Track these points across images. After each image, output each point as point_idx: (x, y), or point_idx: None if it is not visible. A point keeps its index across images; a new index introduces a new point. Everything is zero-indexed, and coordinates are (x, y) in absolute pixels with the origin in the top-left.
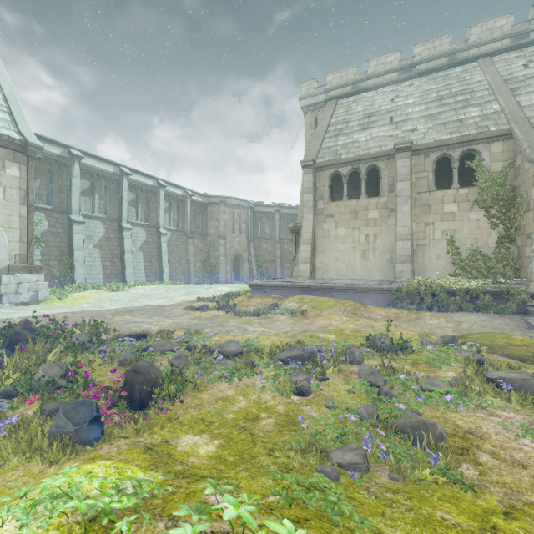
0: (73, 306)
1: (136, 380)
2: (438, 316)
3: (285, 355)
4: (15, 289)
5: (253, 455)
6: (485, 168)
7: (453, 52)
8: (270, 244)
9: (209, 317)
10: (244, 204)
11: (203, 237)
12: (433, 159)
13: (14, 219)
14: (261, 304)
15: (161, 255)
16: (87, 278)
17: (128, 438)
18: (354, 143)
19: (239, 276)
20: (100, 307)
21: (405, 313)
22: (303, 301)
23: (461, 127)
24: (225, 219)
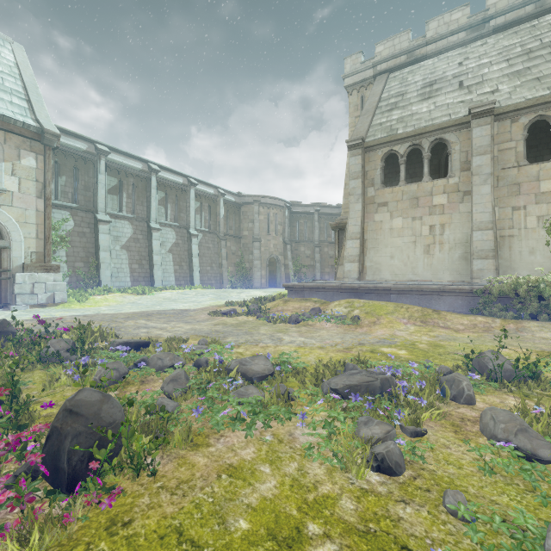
0: (90, 309)
1: (67, 430)
2: None
3: (342, 381)
4: (30, 289)
5: None
6: None
7: None
8: (309, 247)
9: (236, 323)
10: (280, 203)
11: (236, 239)
12: (524, 124)
13: (30, 213)
14: (300, 308)
15: (191, 258)
16: (113, 281)
17: None
18: (413, 116)
19: (275, 282)
20: (118, 310)
21: (499, 322)
22: (353, 305)
23: None
24: (260, 220)
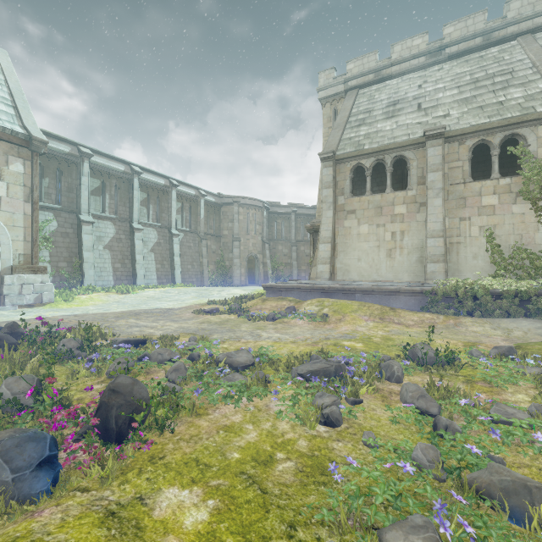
0: (78, 309)
1: (113, 403)
2: (481, 322)
3: (306, 368)
4: (18, 290)
5: (263, 536)
6: (531, 154)
7: (488, 31)
8: (286, 246)
9: (220, 321)
10: (258, 204)
11: (216, 238)
12: (469, 147)
13: (18, 217)
14: (277, 307)
15: (173, 257)
16: (97, 280)
17: (88, 491)
18: (378, 133)
19: (254, 279)
20: (106, 310)
21: (442, 318)
22: (323, 304)
23: (502, 109)
24: (239, 220)
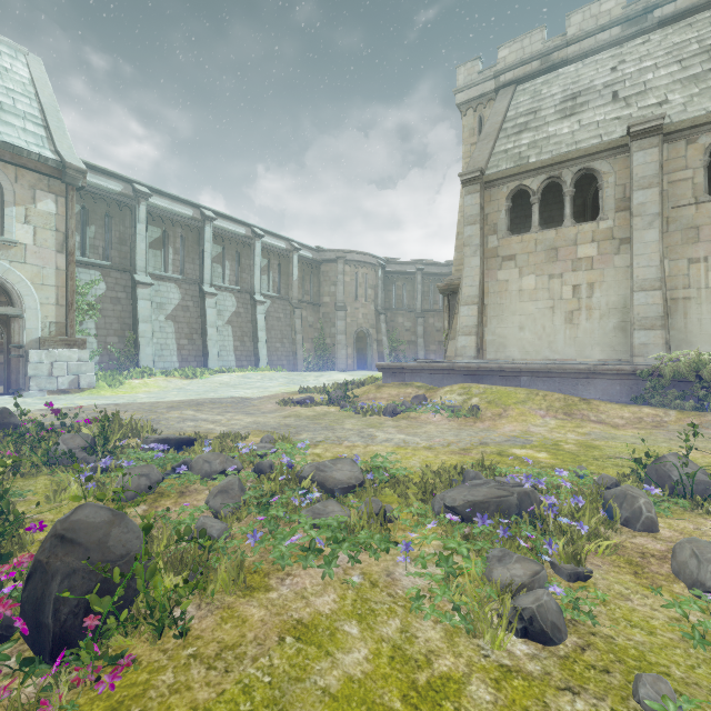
0: (124, 396)
1: (56, 566)
2: None
3: (462, 496)
4: (48, 370)
5: None
6: None
7: None
8: (409, 318)
9: (313, 415)
10: (371, 260)
11: (314, 308)
12: (705, 146)
13: (49, 272)
14: (398, 396)
15: (256, 332)
16: (156, 361)
17: None
18: (549, 139)
19: (365, 364)
20: (159, 398)
21: (674, 415)
22: (470, 392)
23: None
24: (345, 283)
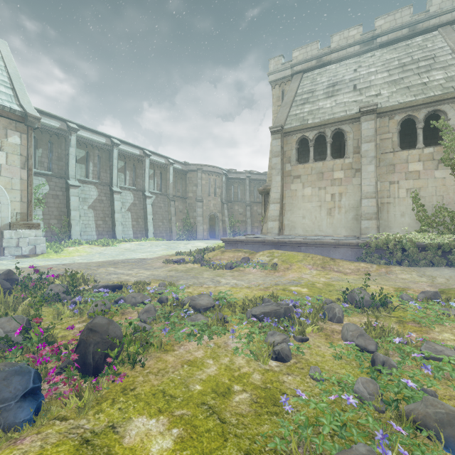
0: (65, 259)
1: (90, 341)
2: (409, 271)
3: (259, 310)
4: (16, 243)
5: None
6: (451, 127)
7: (414, 23)
8: (242, 206)
9: (185, 269)
10: (218, 171)
11: (183, 200)
12: (397, 121)
13: (16, 181)
14: (233, 257)
15: (146, 215)
16: (82, 234)
17: (66, 420)
18: (319, 110)
19: (215, 234)
20: (89, 260)
21: (375, 267)
22: (273, 255)
23: (426, 89)
24: (202, 184)
